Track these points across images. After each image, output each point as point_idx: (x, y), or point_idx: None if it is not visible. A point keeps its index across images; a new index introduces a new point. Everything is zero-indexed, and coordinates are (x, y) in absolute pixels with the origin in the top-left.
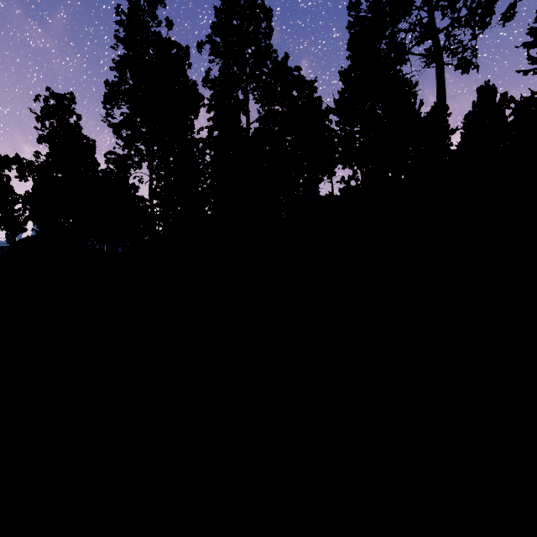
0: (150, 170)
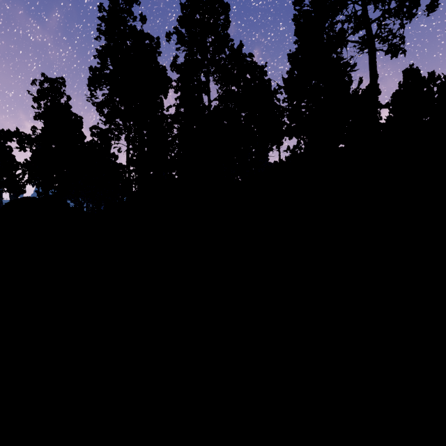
0: (127, 142)
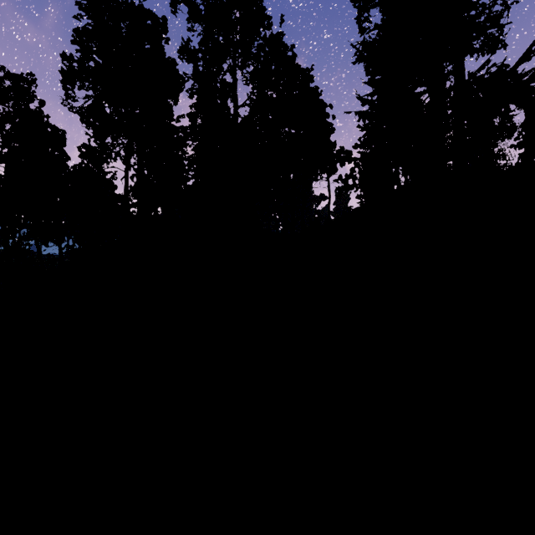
0: (126, 165)
